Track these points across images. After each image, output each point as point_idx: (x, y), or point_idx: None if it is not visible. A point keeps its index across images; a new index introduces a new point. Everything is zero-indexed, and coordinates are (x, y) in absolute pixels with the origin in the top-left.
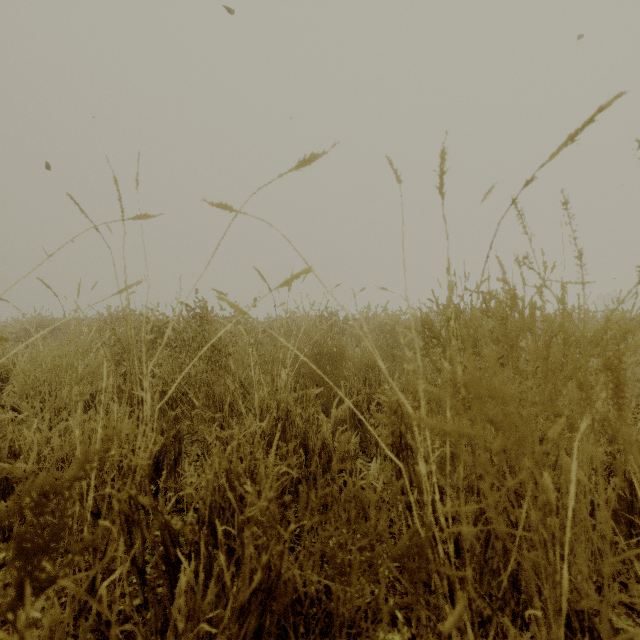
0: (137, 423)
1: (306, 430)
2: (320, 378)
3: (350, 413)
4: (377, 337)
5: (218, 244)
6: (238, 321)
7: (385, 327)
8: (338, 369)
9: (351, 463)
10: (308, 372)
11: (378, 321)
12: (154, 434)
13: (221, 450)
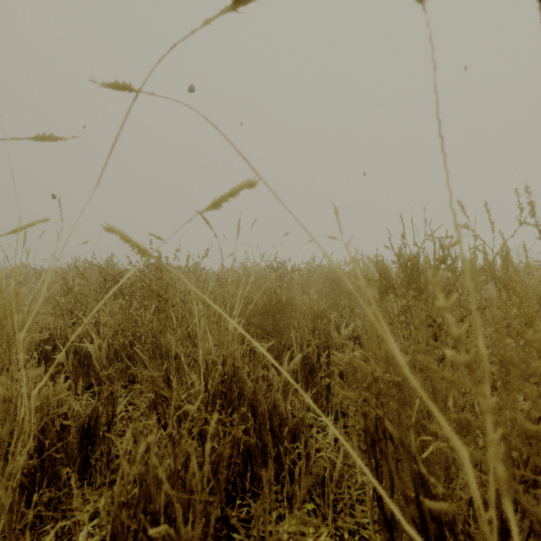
0: (87, 372)
1: (254, 392)
2: (269, 327)
3: (300, 364)
4: (323, 286)
5: (111, 146)
6: (195, 271)
7: (330, 276)
8: (288, 318)
9: (305, 431)
10: (257, 321)
11: (323, 271)
12: (33, 429)
13: (160, 412)
